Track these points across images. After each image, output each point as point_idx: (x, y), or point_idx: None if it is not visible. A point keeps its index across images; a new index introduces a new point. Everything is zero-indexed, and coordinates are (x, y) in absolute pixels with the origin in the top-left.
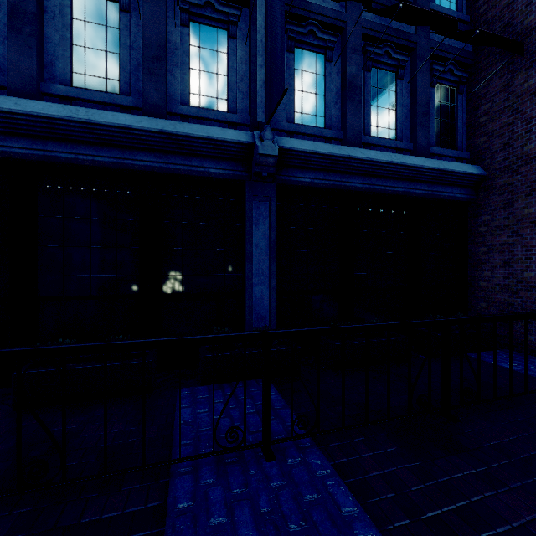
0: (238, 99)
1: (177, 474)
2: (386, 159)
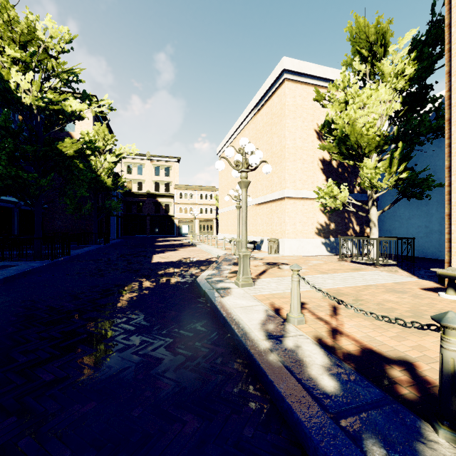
0: None
1: None
2: None
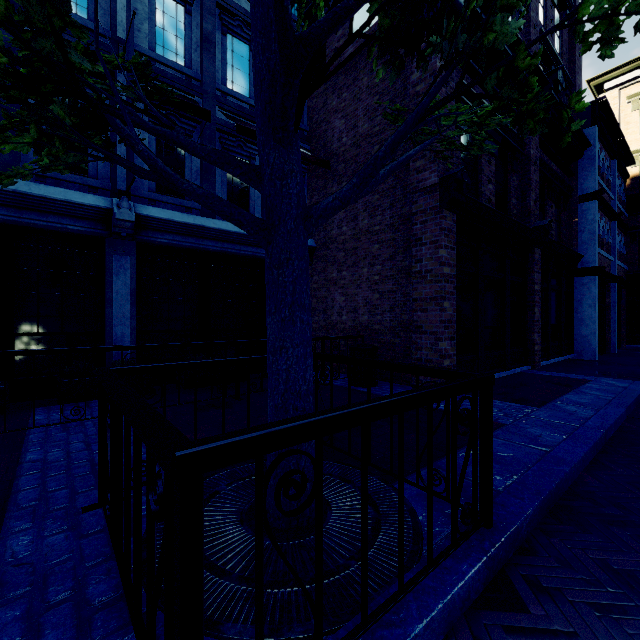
0: (99, 166)
1: (32, 434)
2: (235, 230)
